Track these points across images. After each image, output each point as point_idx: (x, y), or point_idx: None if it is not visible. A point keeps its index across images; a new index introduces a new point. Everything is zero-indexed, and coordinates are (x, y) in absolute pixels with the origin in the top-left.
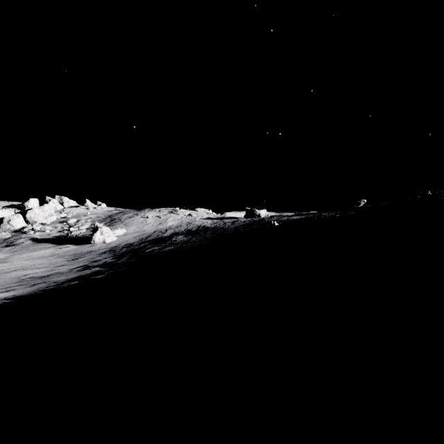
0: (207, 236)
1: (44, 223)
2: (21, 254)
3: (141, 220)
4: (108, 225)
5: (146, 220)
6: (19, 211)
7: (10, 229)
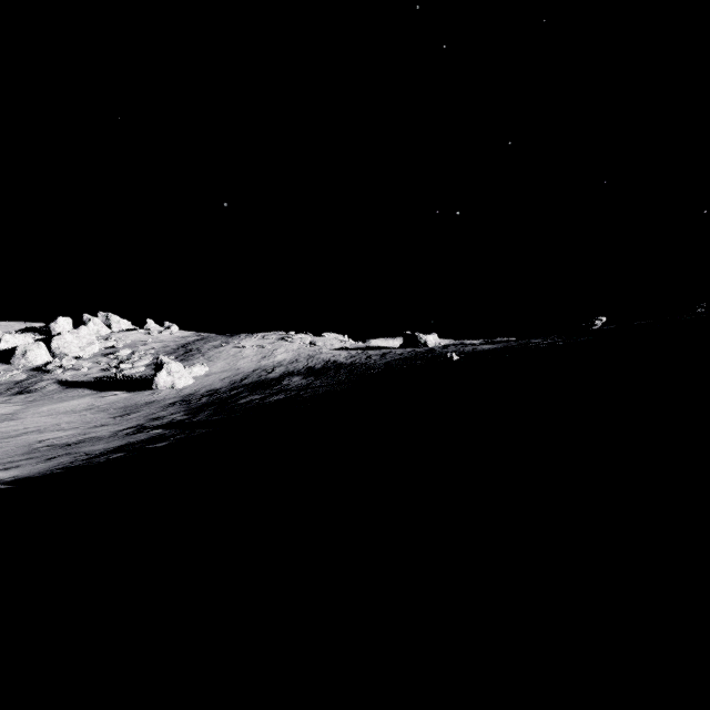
0: (339, 377)
1: (79, 356)
2: (40, 406)
3: (233, 352)
4: (181, 359)
5: (241, 351)
6: (41, 337)
7: (25, 366)
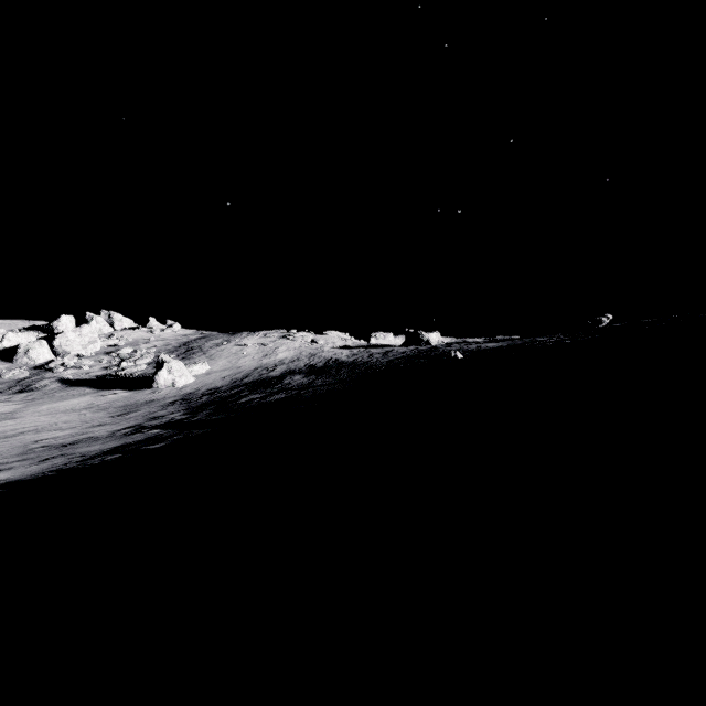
0: (341, 376)
1: (81, 354)
2: (40, 405)
3: (234, 351)
4: (182, 357)
5: (242, 349)
6: (44, 335)
7: (28, 364)
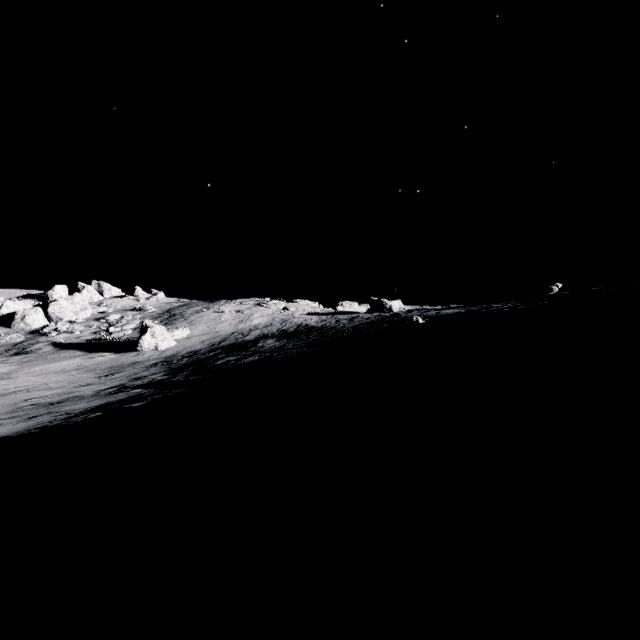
0: (310, 340)
1: (73, 320)
2: (34, 366)
3: (213, 317)
4: (165, 323)
5: (220, 316)
6: (39, 303)
7: (24, 329)
